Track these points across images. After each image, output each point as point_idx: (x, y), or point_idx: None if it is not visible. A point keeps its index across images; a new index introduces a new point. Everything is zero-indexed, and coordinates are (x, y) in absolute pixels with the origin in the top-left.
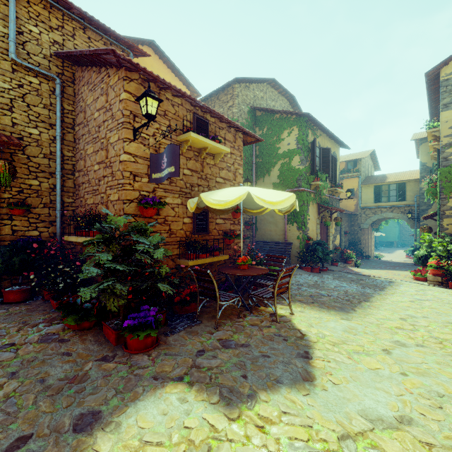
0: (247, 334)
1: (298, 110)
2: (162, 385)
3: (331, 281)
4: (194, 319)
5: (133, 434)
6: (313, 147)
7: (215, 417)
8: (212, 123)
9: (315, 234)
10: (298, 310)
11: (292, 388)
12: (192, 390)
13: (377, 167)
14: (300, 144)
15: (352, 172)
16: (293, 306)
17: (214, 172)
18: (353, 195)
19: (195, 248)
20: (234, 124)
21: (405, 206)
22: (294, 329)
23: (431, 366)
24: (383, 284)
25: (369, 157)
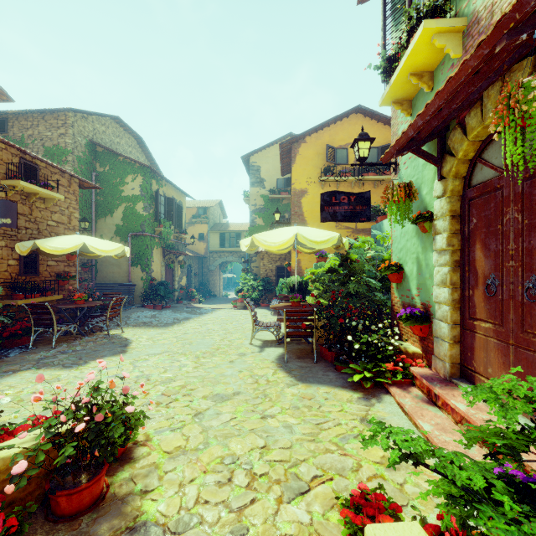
0: (83, 346)
1: (147, 151)
2: (14, 373)
3: (168, 313)
4: (28, 347)
5: (3, 386)
6: (157, 196)
7: (61, 372)
8: (43, 168)
9: (160, 275)
10: (129, 330)
11: (112, 356)
12: (41, 369)
13: (225, 216)
14: (144, 192)
15: (202, 218)
16: (126, 328)
17: (45, 216)
18: (203, 239)
19: (25, 288)
20: (70, 173)
21: (241, 252)
22: (122, 338)
23: (192, 337)
24: (207, 312)
25: (218, 206)
